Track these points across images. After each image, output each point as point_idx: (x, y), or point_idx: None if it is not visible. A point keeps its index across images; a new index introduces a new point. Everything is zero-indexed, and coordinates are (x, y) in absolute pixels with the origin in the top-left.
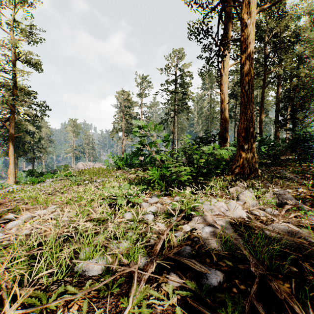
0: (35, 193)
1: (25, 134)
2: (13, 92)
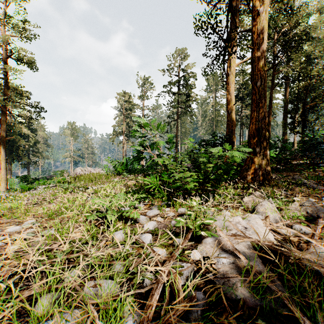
0: (17, 202)
1: (19, 138)
2: (4, 92)
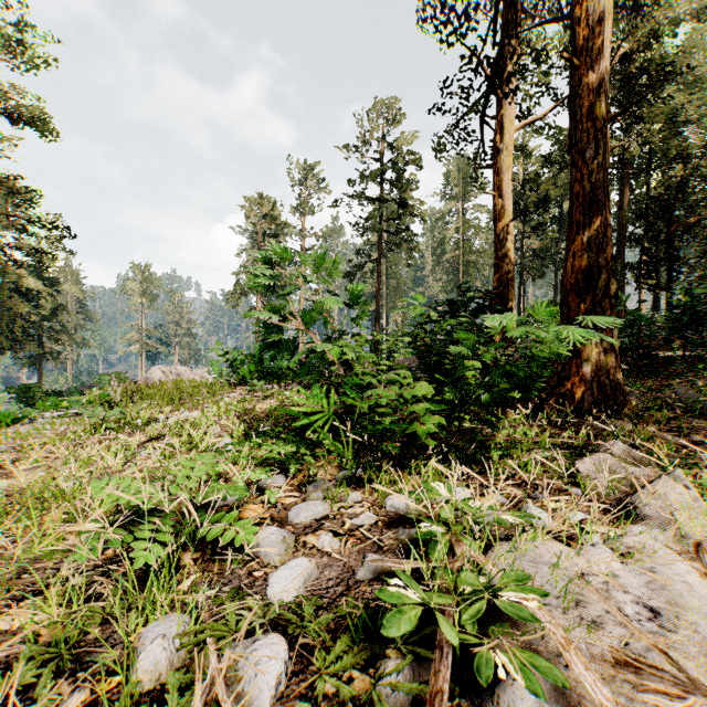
0: None
1: (17, 298)
2: None
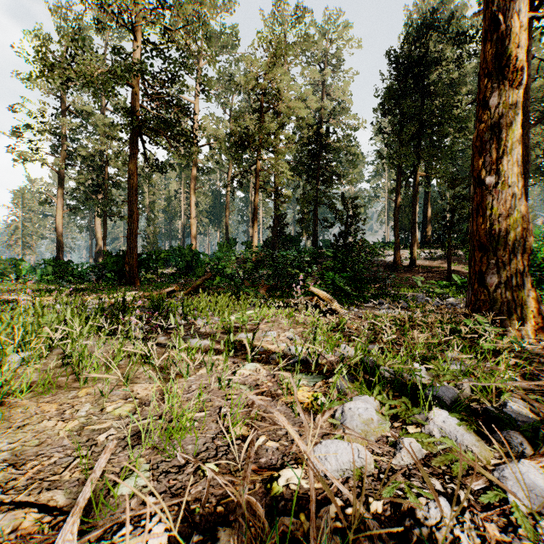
0: None
1: None
2: None
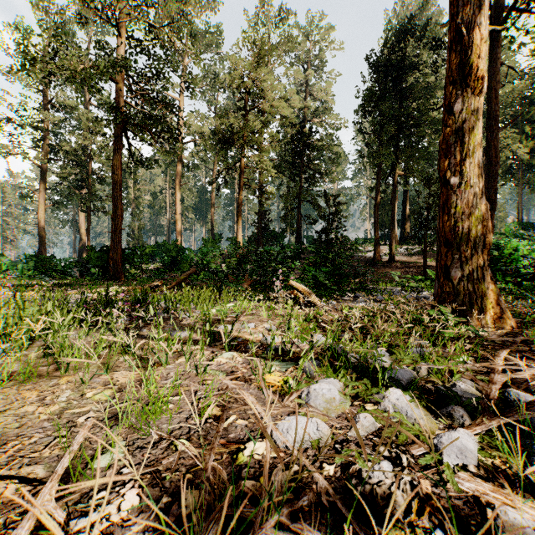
0: None
1: None
2: None
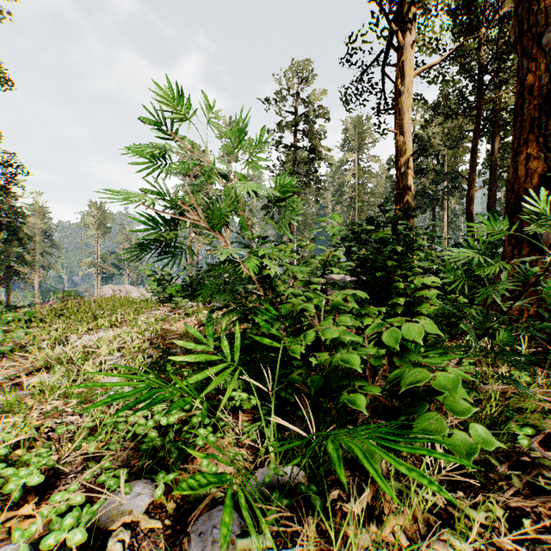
0: None
1: None
2: None
